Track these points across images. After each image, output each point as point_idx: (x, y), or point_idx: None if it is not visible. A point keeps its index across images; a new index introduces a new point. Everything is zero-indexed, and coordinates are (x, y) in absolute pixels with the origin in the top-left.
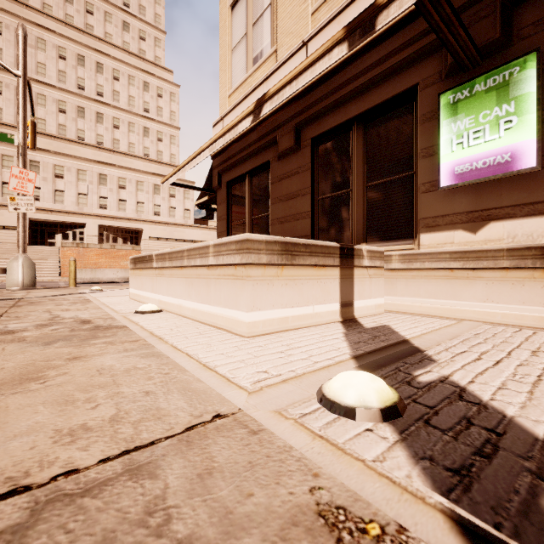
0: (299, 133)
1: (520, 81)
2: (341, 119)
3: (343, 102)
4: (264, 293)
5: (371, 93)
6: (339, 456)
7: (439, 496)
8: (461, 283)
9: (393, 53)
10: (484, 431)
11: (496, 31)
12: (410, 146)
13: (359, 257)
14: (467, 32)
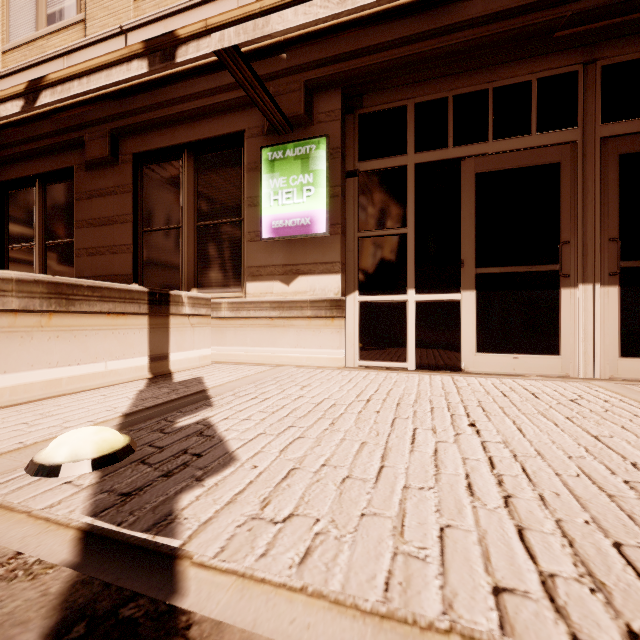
0: (117, 142)
1: (316, 158)
2: (169, 141)
3: (172, 122)
4: (15, 350)
5: (202, 123)
6: (1, 515)
7: (88, 518)
8: (279, 331)
9: (221, 90)
10: (190, 456)
11: (302, 107)
12: (239, 192)
13: (177, 304)
14: (274, 100)
